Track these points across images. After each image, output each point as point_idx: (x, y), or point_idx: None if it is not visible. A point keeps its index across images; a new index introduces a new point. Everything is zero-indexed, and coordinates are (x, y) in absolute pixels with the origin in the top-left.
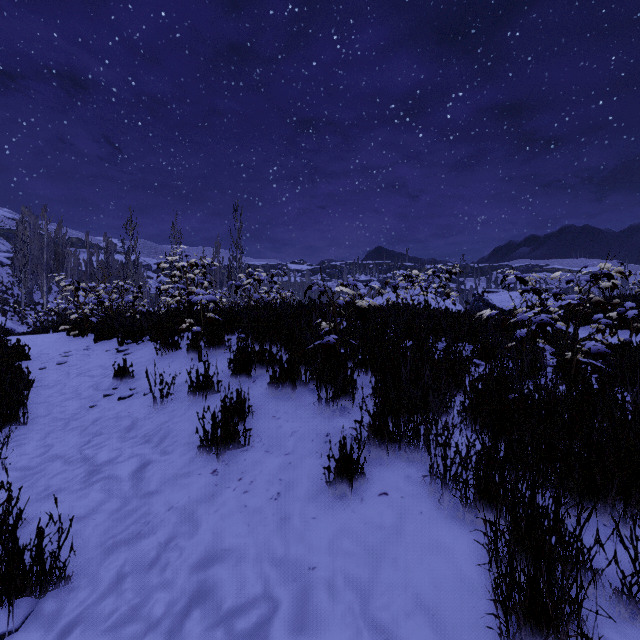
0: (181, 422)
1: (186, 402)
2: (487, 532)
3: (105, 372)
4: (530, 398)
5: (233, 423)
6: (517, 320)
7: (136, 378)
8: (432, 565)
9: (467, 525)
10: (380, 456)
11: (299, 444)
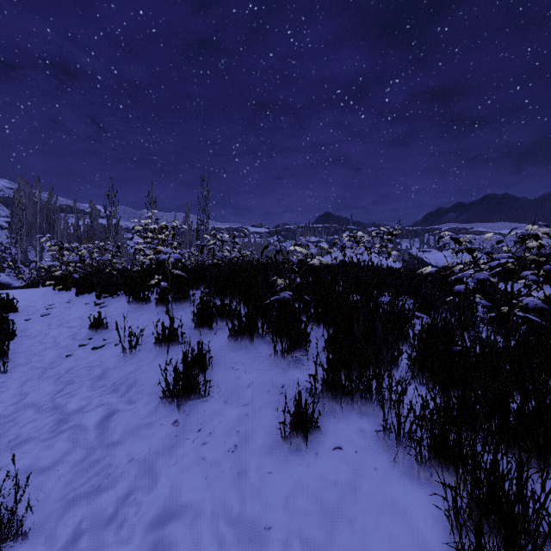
0: (147, 372)
1: (153, 352)
2: (447, 497)
3: (83, 323)
4: (473, 351)
5: (194, 375)
6: (459, 277)
7: (109, 329)
8: (389, 528)
9: (422, 484)
10: (333, 409)
11: (256, 395)
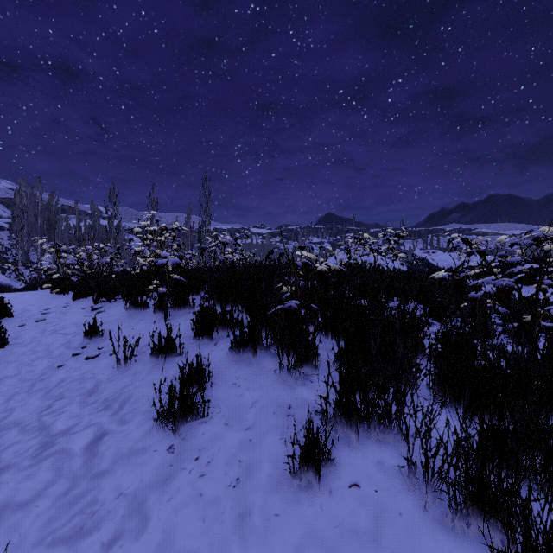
0: (142, 386)
1: (149, 364)
2: None
3: (78, 330)
4: (499, 366)
5: (191, 394)
6: (479, 284)
7: (105, 337)
8: None
9: (458, 535)
10: (347, 435)
11: (260, 417)
